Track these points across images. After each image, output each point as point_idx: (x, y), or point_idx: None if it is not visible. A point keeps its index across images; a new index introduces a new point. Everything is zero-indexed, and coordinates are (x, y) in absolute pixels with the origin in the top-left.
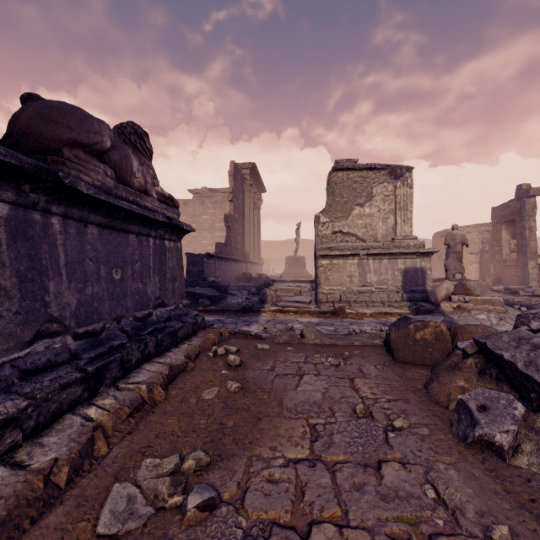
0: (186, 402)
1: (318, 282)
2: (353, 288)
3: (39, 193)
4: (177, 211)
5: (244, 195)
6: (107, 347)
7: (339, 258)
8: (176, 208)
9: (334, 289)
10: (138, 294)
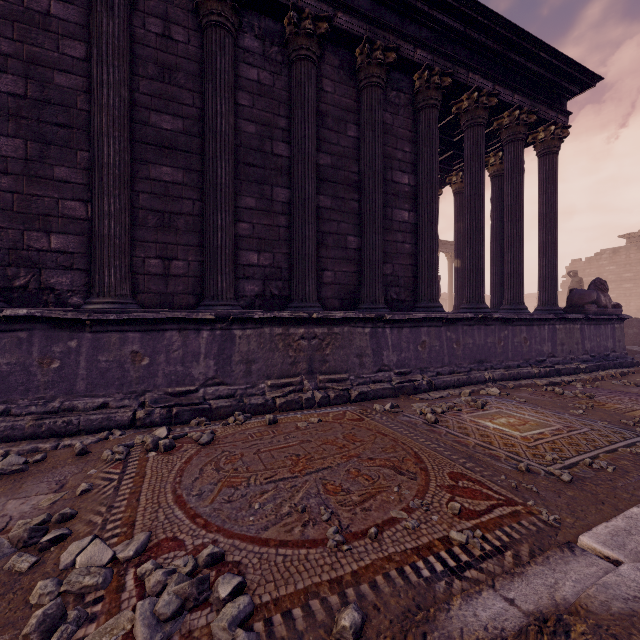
0: (629, 379)
1: None
2: None
3: (583, 321)
4: (620, 309)
5: None
6: (599, 360)
7: None
8: (620, 308)
9: None
10: (604, 346)
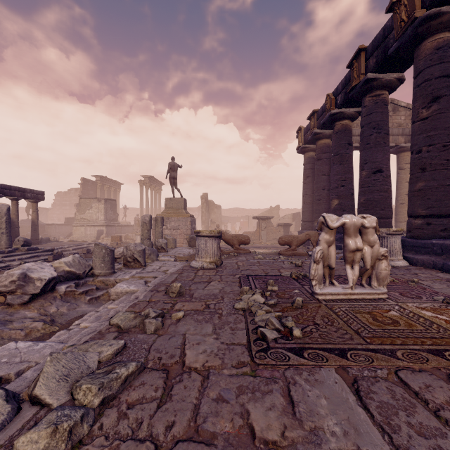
0: None
1: (72, 234)
2: (83, 236)
3: None
4: None
5: (97, 191)
6: None
7: (79, 226)
8: None
9: (77, 236)
10: None
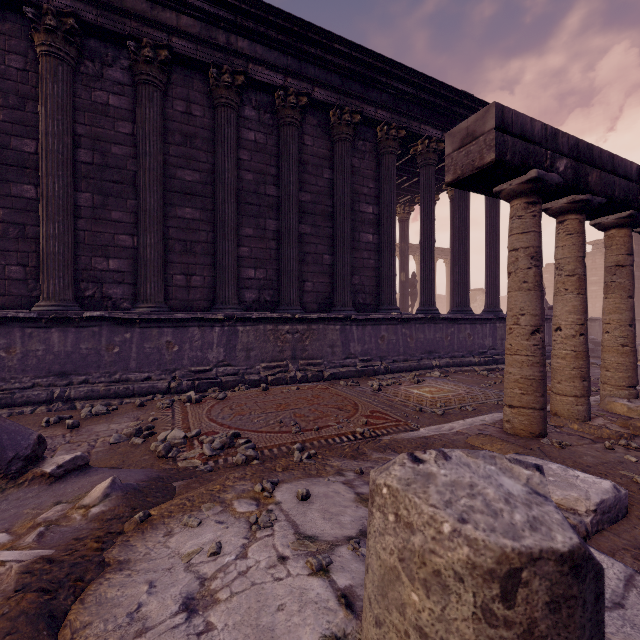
0: None
1: None
2: None
3: None
4: None
5: None
6: None
7: None
8: None
9: None
10: None
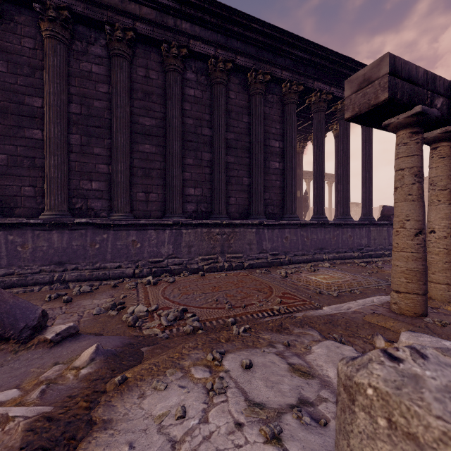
0: None
1: None
2: None
3: (389, 225)
4: None
5: None
6: None
7: None
8: None
9: None
10: None
